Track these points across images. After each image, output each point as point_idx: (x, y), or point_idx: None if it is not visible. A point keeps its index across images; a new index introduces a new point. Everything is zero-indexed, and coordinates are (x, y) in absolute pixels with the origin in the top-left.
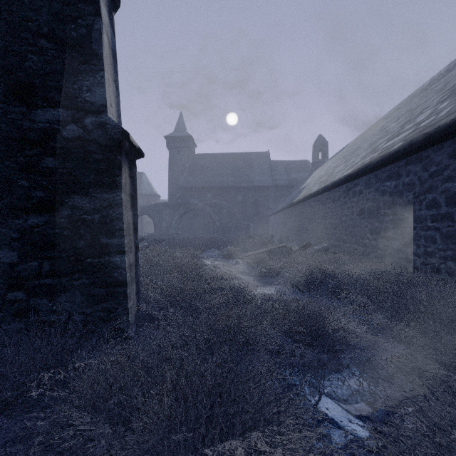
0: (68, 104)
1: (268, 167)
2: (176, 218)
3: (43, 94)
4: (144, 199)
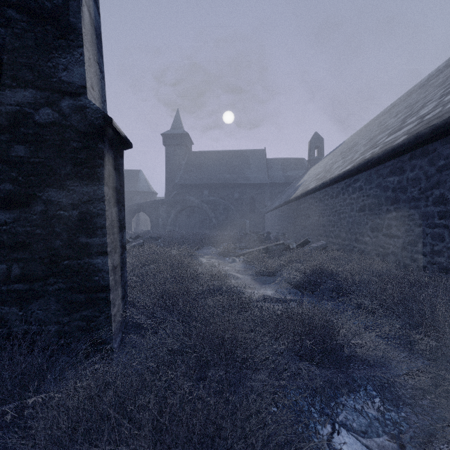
0: (41, 84)
1: (265, 165)
2: (172, 215)
3: (11, 72)
4: (141, 196)
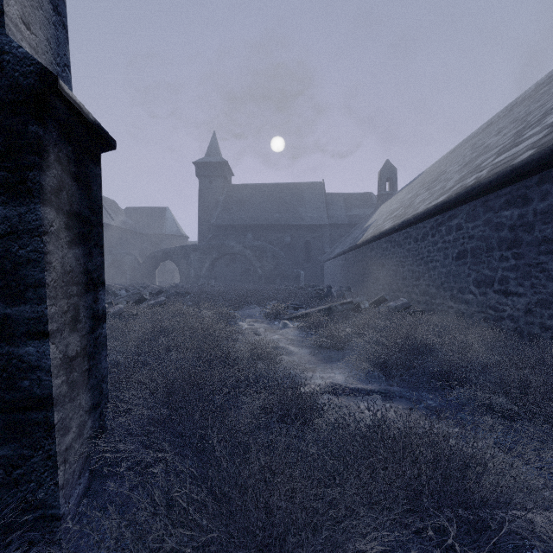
0: None
1: (323, 201)
2: (207, 264)
3: None
4: (168, 240)
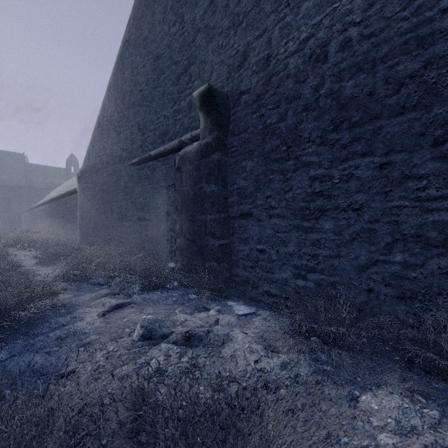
0: None
1: (23, 169)
2: None
3: None
4: None
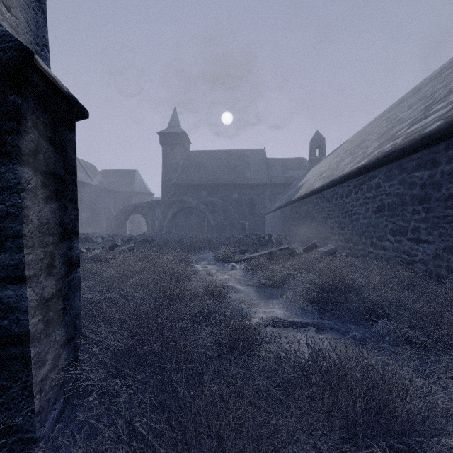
0: None
1: (264, 165)
2: (169, 216)
3: None
4: (137, 197)
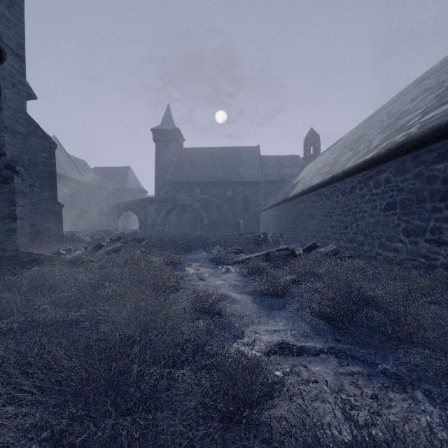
0: None
1: (259, 162)
2: (162, 214)
3: None
4: (130, 194)
